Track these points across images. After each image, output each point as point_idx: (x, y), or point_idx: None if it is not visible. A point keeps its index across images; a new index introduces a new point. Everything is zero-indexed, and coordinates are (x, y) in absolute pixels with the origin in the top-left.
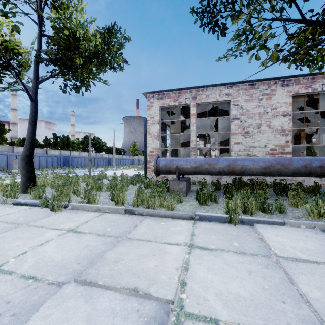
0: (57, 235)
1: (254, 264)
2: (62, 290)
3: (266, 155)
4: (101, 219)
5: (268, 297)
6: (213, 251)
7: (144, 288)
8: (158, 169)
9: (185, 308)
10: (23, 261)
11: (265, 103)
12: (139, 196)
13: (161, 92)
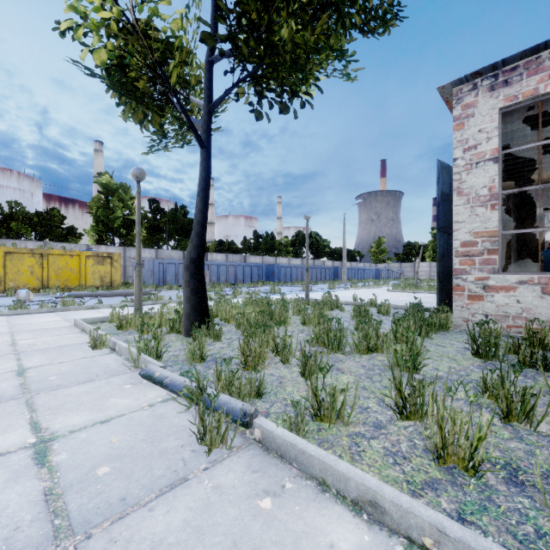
0: None
1: None
2: None
3: None
4: None
5: None
6: None
7: None
8: None
9: None
10: None
11: None
12: None
13: (506, 63)
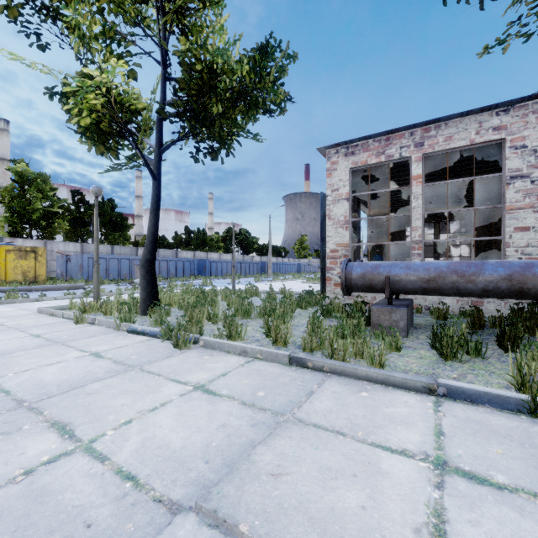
0: (179, 394)
1: None
2: (173, 528)
3: None
4: (249, 370)
5: None
6: (504, 491)
7: None
8: (349, 283)
9: None
10: (124, 438)
11: None
12: (314, 333)
13: (352, 142)
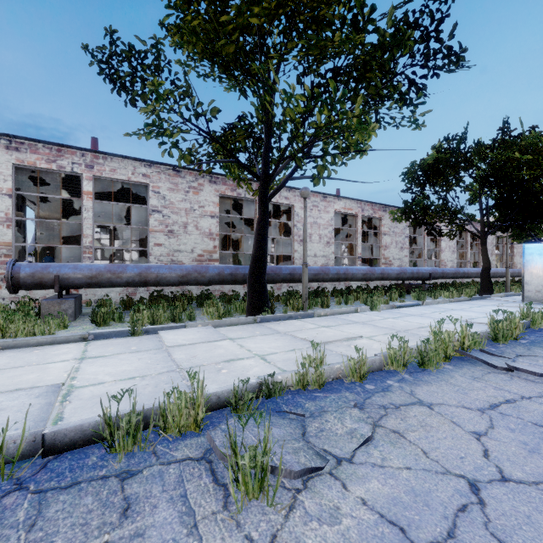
0: None
1: (146, 354)
2: None
3: (193, 261)
4: None
5: (148, 365)
6: (108, 356)
7: (29, 386)
8: (17, 282)
9: (76, 386)
10: None
11: (193, 198)
12: None
13: (17, 137)
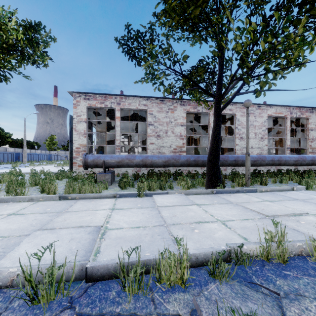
0: (0, 218)
1: (146, 210)
2: (33, 234)
3: (171, 152)
4: (38, 205)
5: (147, 219)
6: (125, 209)
7: (86, 225)
8: (87, 164)
9: (108, 228)
10: None
11: (170, 115)
12: (70, 186)
13: (88, 93)
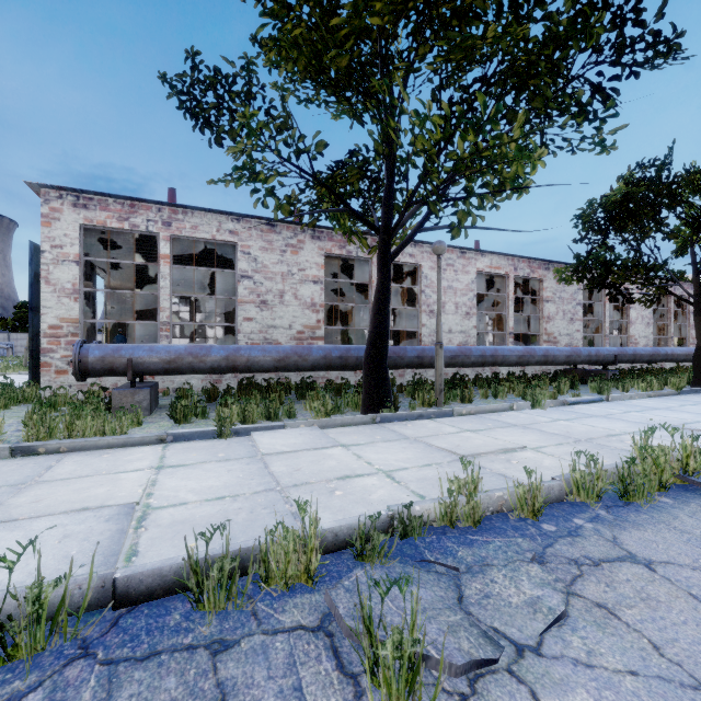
0: None
1: (237, 465)
2: None
3: (292, 340)
4: None
5: (240, 480)
6: (190, 465)
7: (98, 504)
8: (85, 368)
9: (152, 506)
10: None
11: (291, 260)
12: (40, 423)
13: (85, 192)
